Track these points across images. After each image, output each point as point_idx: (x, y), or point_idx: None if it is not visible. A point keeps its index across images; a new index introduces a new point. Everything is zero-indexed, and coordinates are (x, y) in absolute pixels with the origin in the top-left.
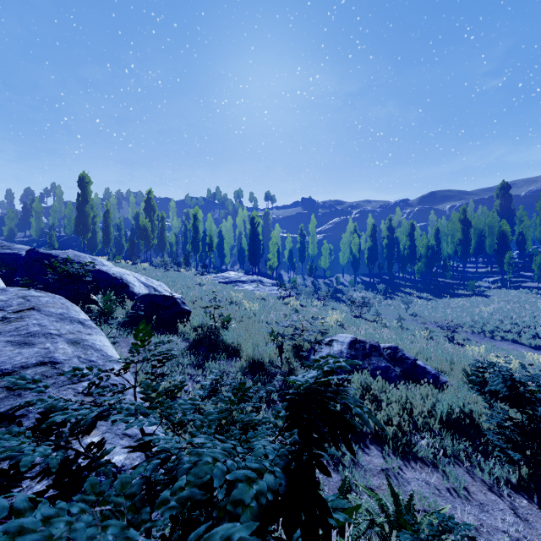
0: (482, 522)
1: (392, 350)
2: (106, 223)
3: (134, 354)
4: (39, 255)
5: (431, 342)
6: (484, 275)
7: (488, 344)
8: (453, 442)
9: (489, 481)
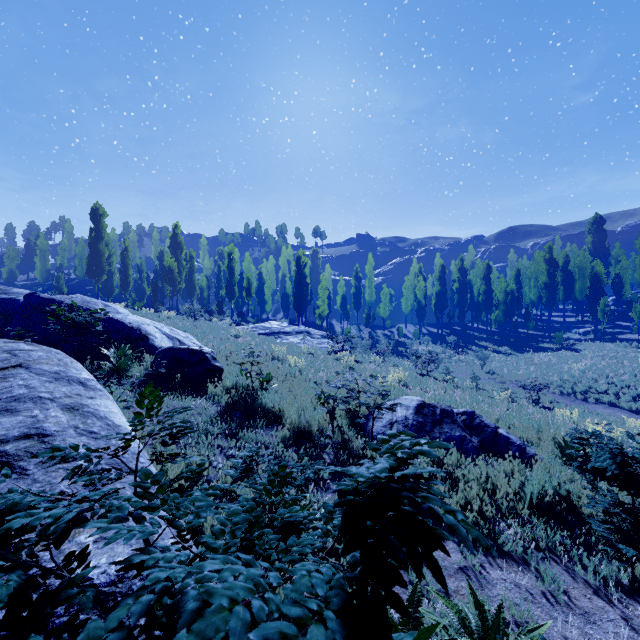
0: (588, 638)
1: (468, 416)
2: (125, 263)
3: (152, 422)
4: (40, 301)
5: (513, 406)
6: (574, 326)
7: (580, 408)
8: (547, 531)
9: (594, 582)
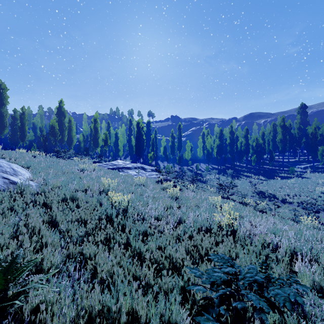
0: None
1: None
2: (22, 122)
3: None
4: None
5: None
6: (296, 164)
7: None
8: None
9: None
